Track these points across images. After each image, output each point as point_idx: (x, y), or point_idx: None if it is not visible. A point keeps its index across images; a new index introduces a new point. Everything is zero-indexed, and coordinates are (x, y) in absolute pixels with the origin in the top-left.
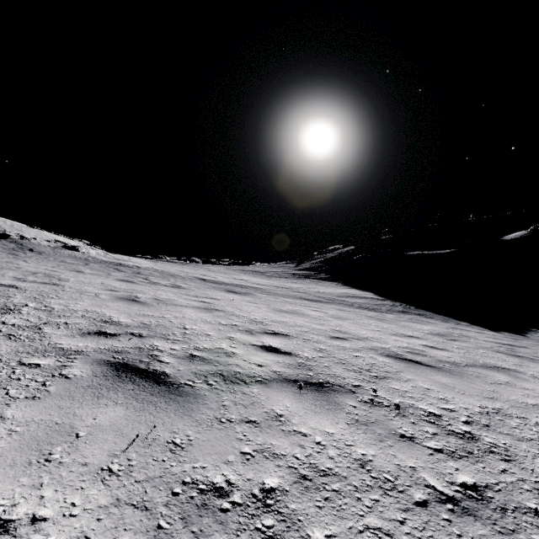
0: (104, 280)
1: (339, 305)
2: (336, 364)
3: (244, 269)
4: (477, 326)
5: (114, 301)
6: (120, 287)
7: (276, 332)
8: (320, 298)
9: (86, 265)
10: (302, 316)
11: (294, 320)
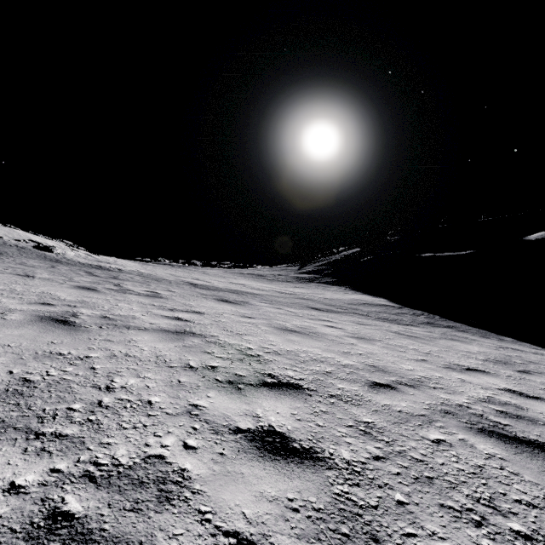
0: (53, 287)
1: (354, 315)
2: (417, 486)
3: (244, 272)
4: (526, 343)
5: (20, 326)
6: (63, 298)
7: (281, 380)
8: (330, 306)
9: (50, 268)
10: (316, 338)
11: (306, 347)
